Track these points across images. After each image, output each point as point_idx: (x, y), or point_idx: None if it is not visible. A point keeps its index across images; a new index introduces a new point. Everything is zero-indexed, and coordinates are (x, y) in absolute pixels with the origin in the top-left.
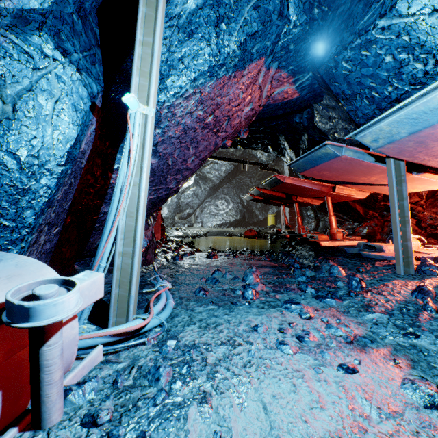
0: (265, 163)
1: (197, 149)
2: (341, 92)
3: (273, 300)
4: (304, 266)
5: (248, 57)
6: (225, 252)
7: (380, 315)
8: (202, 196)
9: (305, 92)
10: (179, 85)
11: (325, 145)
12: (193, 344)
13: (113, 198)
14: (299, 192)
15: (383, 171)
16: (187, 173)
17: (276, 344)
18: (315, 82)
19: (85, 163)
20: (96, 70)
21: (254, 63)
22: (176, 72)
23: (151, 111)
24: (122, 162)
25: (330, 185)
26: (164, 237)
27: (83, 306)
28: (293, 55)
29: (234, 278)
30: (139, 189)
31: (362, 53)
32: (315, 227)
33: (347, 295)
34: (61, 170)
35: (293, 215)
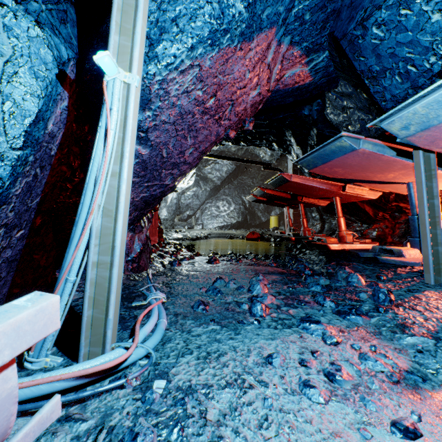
0: (269, 163)
1: (196, 139)
2: (367, 68)
3: (287, 316)
4: (316, 273)
5: (257, 24)
6: (227, 257)
7: (423, 340)
8: (203, 197)
9: (319, 76)
10: (173, 54)
11: (340, 137)
12: (188, 386)
13: (85, 191)
14: (306, 192)
15: (404, 167)
16: (184, 168)
17: (299, 386)
18: (331, 64)
19: (56, 150)
20: (67, 31)
21: (264, 34)
22: (169, 37)
23: (135, 79)
24: (97, 145)
25: (340, 184)
26: (162, 240)
27: (22, 349)
28: (309, 27)
29: (238, 287)
30: (119, 180)
31: (401, 12)
32: (320, 229)
33: (374, 311)
34: (17, 156)
35: (297, 217)
